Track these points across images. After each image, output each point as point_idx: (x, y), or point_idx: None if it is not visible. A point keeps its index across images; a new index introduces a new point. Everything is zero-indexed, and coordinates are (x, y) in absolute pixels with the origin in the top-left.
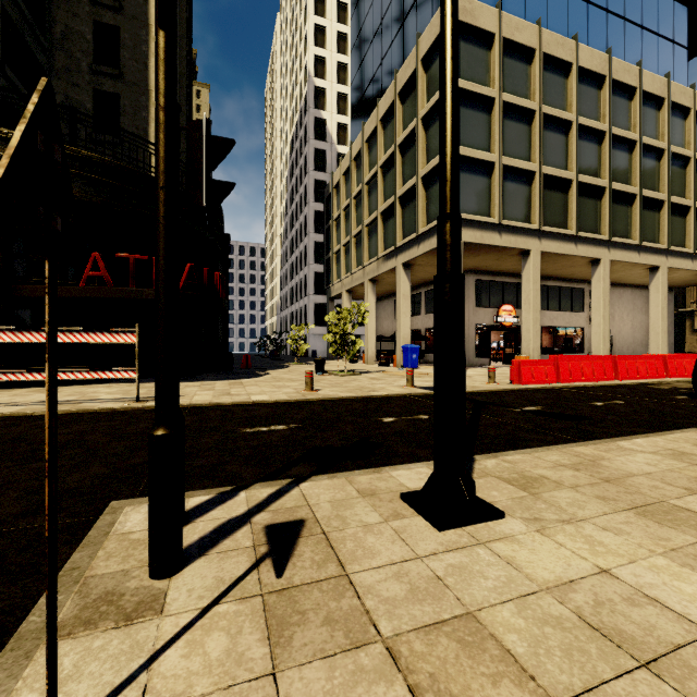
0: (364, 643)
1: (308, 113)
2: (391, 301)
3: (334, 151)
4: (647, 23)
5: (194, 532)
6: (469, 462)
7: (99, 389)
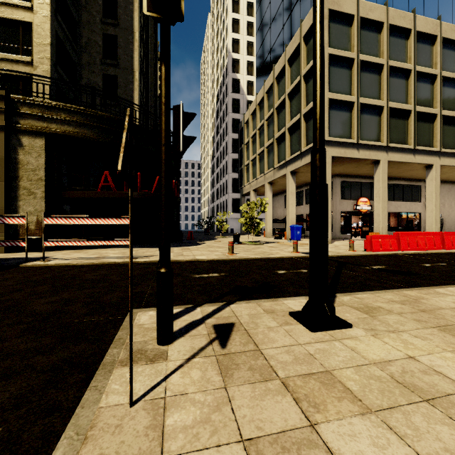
0: (270, 379)
1: (228, 76)
2: (283, 196)
3: (245, 99)
4: None
5: (176, 325)
6: (332, 297)
7: (108, 251)
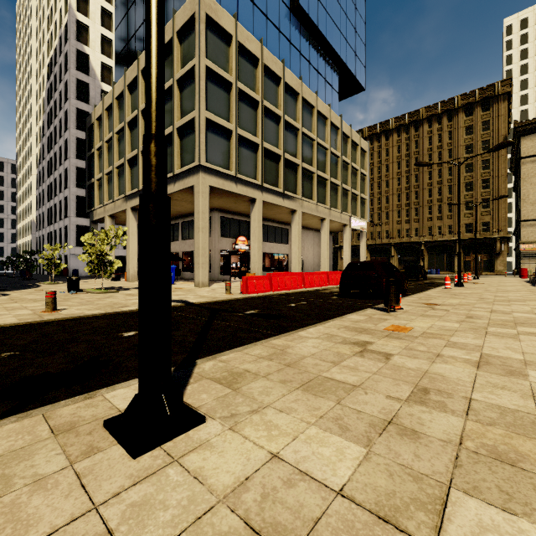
0: None
1: (69, 43)
2: None
3: (99, 87)
4: (320, 70)
5: None
6: (191, 367)
7: None
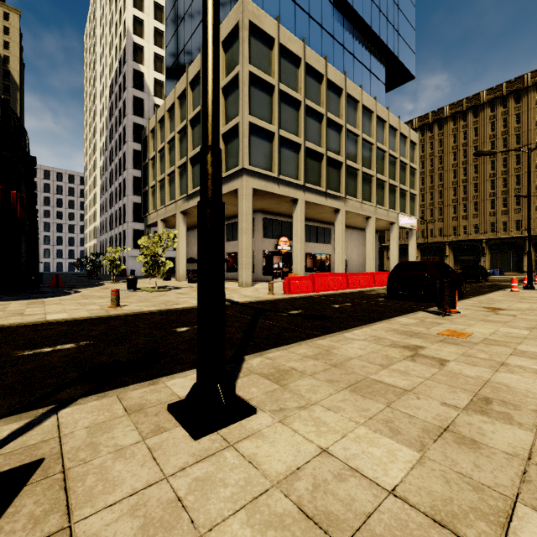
0: None
1: (127, 64)
2: None
3: (152, 102)
4: (365, 62)
5: None
6: (240, 362)
7: None
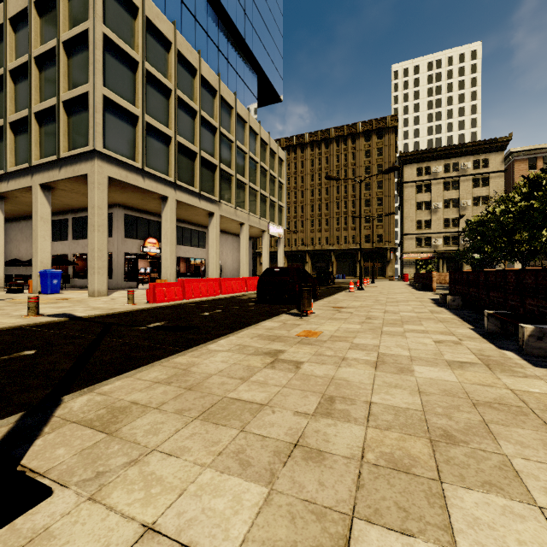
0: None
1: None
2: (31, 223)
3: None
4: (239, 72)
5: None
6: (52, 408)
7: None
